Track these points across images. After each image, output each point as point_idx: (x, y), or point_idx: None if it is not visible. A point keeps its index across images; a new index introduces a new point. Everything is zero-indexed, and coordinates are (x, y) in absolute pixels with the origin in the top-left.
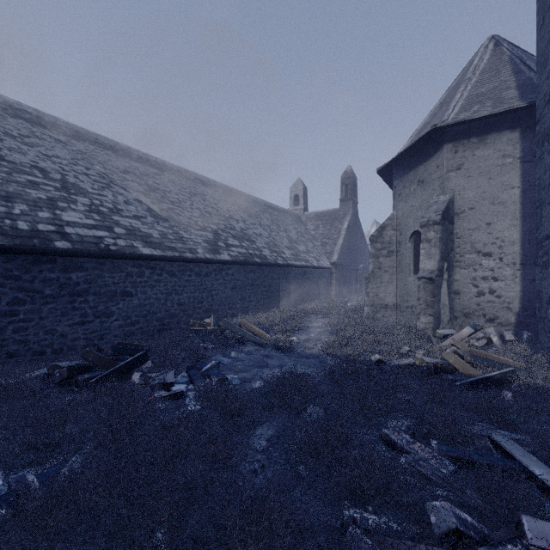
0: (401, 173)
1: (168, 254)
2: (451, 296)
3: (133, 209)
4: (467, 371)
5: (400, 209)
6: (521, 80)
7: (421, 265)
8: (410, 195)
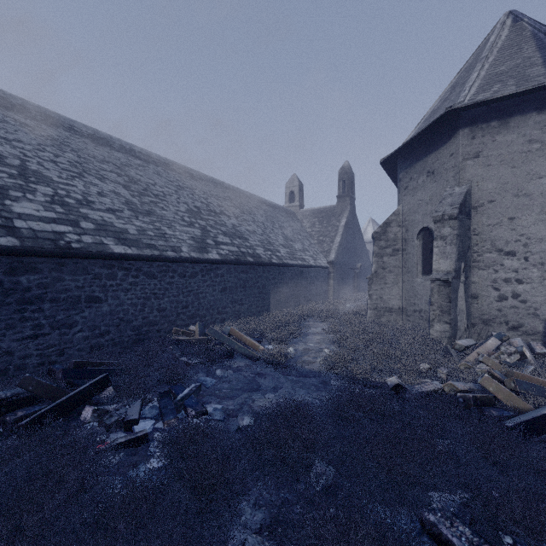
0: (408, 164)
1: (145, 253)
2: (468, 300)
3: (108, 201)
4: (514, 403)
5: (406, 203)
6: None
7: (434, 266)
8: (418, 188)
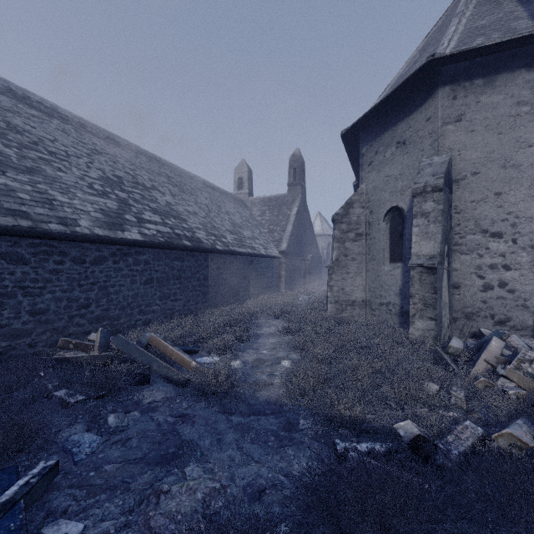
0: (372, 136)
1: None
2: (450, 290)
3: None
4: None
5: (370, 181)
6: (533, 9)
7: (414, 249)
8: (385, 162)
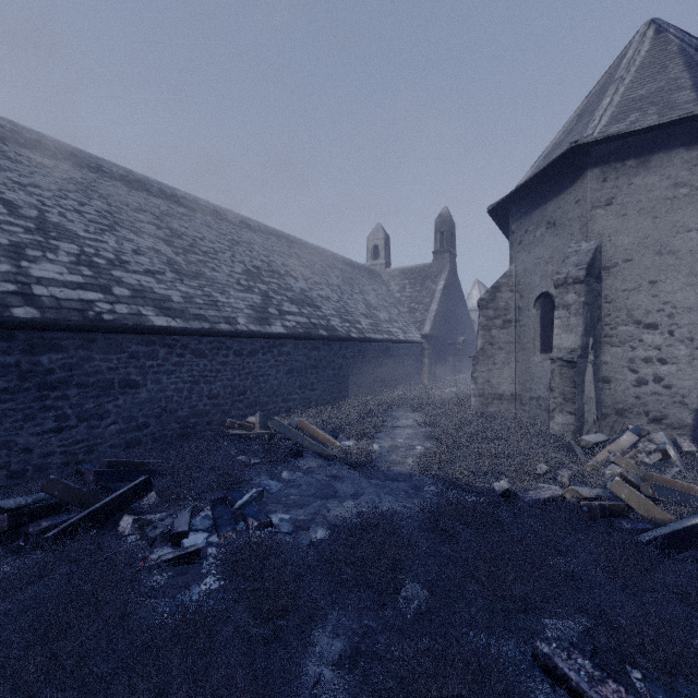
0: (522, 212)
1: (192, 326)
2: (598, 385)
3: (146, 261)
4: (651, 513)
5: (520, 262)
6: None
7: (556, 342)
8: (535, 243)
